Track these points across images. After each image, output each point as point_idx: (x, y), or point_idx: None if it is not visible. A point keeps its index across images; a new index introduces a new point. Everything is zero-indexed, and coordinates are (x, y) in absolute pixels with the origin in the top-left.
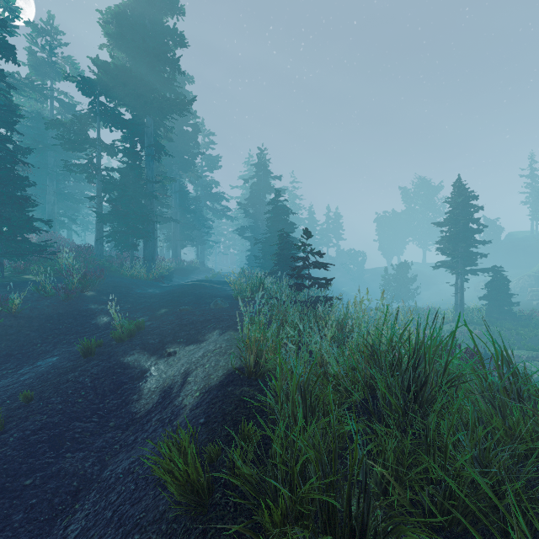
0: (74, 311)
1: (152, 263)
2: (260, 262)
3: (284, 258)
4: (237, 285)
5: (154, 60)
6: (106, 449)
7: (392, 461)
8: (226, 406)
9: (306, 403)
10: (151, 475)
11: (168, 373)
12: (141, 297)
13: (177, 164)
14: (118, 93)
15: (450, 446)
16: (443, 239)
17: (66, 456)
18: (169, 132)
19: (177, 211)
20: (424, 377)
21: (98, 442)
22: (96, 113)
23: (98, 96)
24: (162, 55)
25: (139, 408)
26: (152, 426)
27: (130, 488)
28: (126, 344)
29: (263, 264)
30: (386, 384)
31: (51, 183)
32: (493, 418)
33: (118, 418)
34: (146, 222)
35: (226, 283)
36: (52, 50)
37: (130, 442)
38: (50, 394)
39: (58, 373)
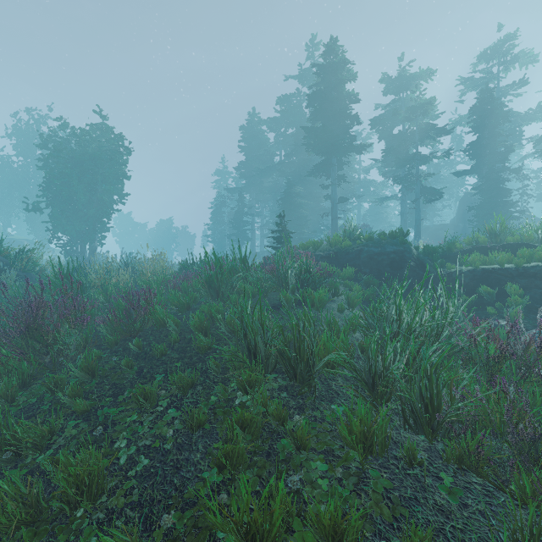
0: None
1: None
2: None
3: None
4: None
5: None
6: None
7: None
8: None
9: None
10: None
11: None
12: None
13: None
14: None
15: None
16: None
17: None
18: None
19: None
20: None
21: None
22: None
23: None
24: None
25: None
26: None
27: None
28: None
29: None
30: None
31: None
32: None
33: None
34: None
35: None
36: None
37: None
38: None
39: None
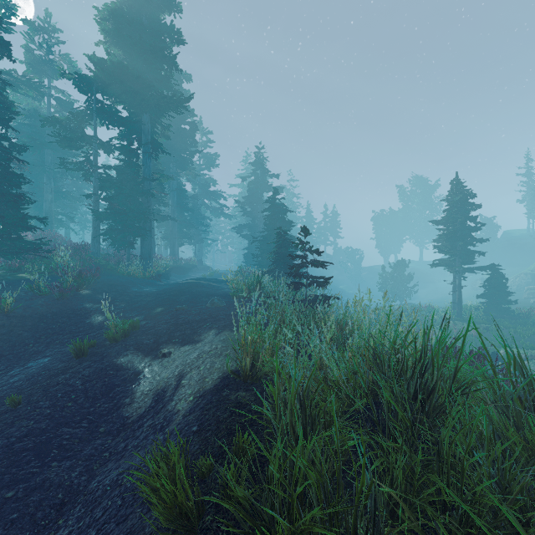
0: (68, 310)
1: (149, 261)
2: (258, 260)
3: (281, 257)
4: (234, 284)
5: (151, 57)
6: (95, 457)
7: (401, 481)
8: (221, 413)
9: (305, 413)
10: (137, 492)
11: (161, 375)
12: (137, 296)
13: (174, 162)
14: (114, 91)
15: (465, 465)
16: (441, 237)
17: (52, 466)
18: (166, 130)
19: (174, 209)
20: (431, 384)
21: (87, 449)
22: (92, 110)
23: (94, 93)
24: (159, 52)
25: (131, 412)
26: (144, 432)
27: (116, 503)
28: (120, 345)
29: (260, 263)
30: (391, 391)
31: (49, 181)
32: (506, 429)
33: (109, 423)
34: (143, 220)
35: (224, 281)
36: (49, 48)
37: (120, 450)
38: (38, 398)
39: (49, 375)
